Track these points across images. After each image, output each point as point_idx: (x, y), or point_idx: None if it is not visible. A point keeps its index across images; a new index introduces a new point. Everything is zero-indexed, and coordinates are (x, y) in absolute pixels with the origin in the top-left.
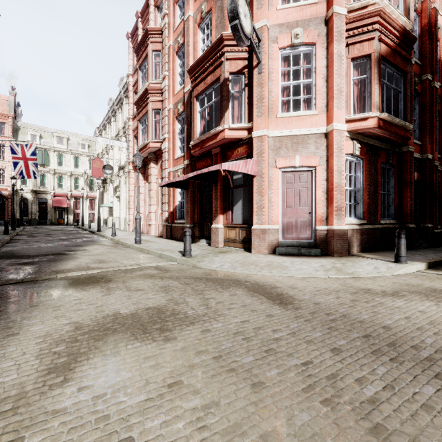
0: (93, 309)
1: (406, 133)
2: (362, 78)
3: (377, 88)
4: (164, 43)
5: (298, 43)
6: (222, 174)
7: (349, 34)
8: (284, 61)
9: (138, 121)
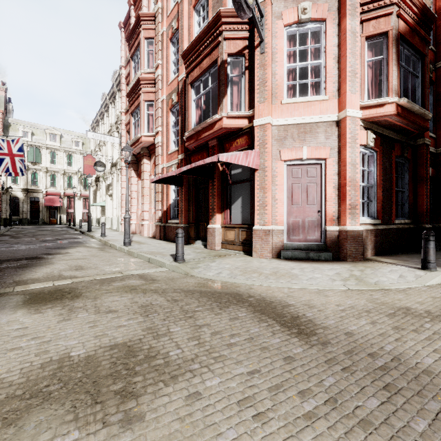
0: (34, 348)
1: (424, 123)
2: (377, 59)
3: (395, 69)
4: (157, 30)
5: (306, 18)
6: (220, 169)
7: (364, 9)
8: (289, 40)
9: (130, 115)
